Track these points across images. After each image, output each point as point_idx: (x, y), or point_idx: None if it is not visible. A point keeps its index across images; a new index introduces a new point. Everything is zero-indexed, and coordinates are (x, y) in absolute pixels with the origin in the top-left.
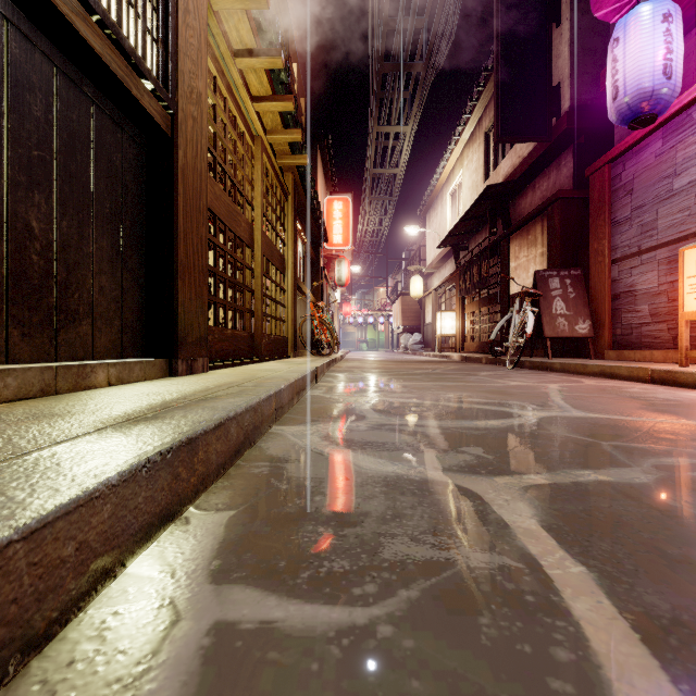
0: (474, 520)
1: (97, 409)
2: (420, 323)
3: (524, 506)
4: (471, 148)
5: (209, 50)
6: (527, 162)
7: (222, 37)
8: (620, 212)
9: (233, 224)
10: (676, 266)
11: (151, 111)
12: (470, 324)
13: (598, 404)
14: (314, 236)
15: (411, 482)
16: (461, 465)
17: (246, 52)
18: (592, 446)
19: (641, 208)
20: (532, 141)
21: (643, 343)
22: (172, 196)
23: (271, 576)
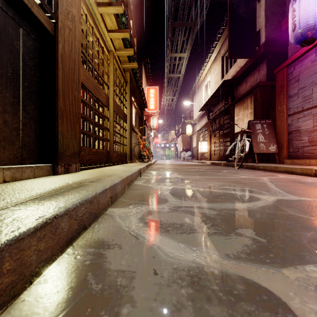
0: None
1: None
2: (190, 147)
3: None
4: (215, 64)
5: None
6: (243, 69)
7: None
8: (292, 91)
9: (97, 94)
10: None
11: (39, 17)
12: (214, 147)
13: (299, 190)
14: (141, 105)
15: (212, 277)
16: (246, 252)
17: (103, 4)
18: None
19: (303, 88)
20: (246, 58)
21: (304, 156)
22: (54, 70)
23: None
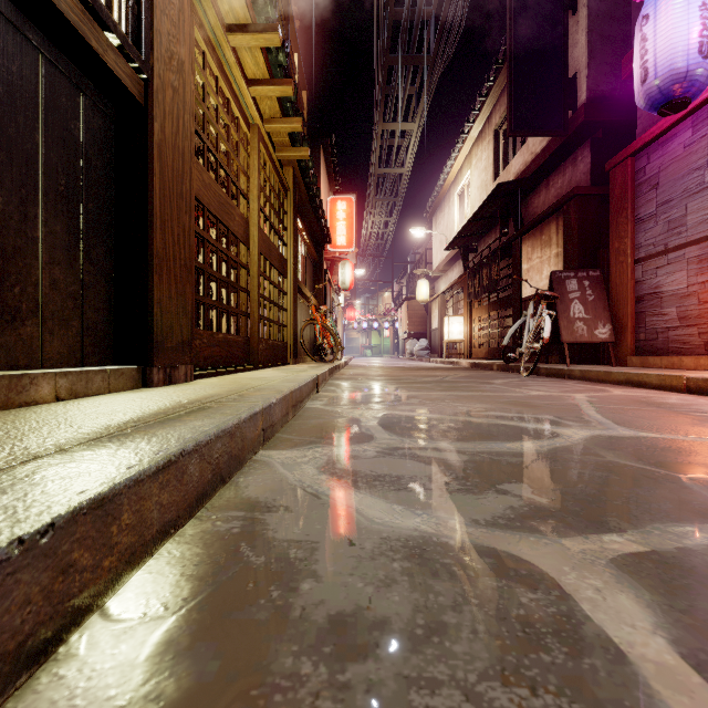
0: (563, 639)
1: None
2: (426, 328)
3: (631, 603)
4: (480, 146)
5: (196, 19)
6: (541, 158)
7: (210, 5)
8: (644, 208)
9: (225, 217)
10: None
11: (118, 72)
12: (479, 329)
13: (642, 418)
14: (317, 237)
15: (445, 549)
16: (509, 517)
17: (239, 27)
18: (670, 481)
19: (667, 203)
20: (547, 135)
21: (670, 348)
22: (146, 176)
23: None
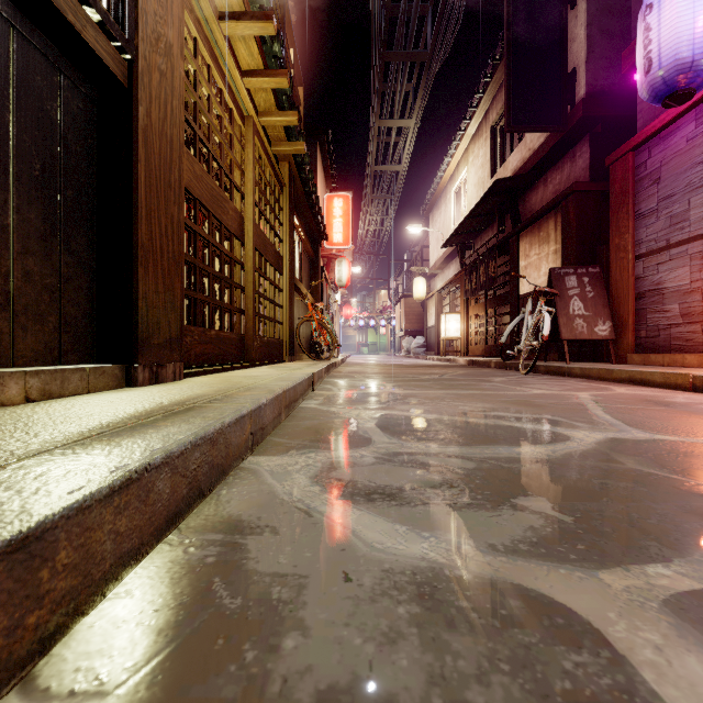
0: None
1: None
2: (423, 326)
3: None
4: (477, 143)
5: (186, 4)
6: (539, 154)
7: None
8: (645, 203)
9: (218, 211)
10: None
11: (98, 50)
12: (475, 327)
13: (654, 419)
14: (313, 234)
15: (460, 587)
16: (531, 540)
17: (233, 15)
18: None
19: (669, 198)
20: (545, 131)
21: (672, 345)
22: (130, 162)
23: None
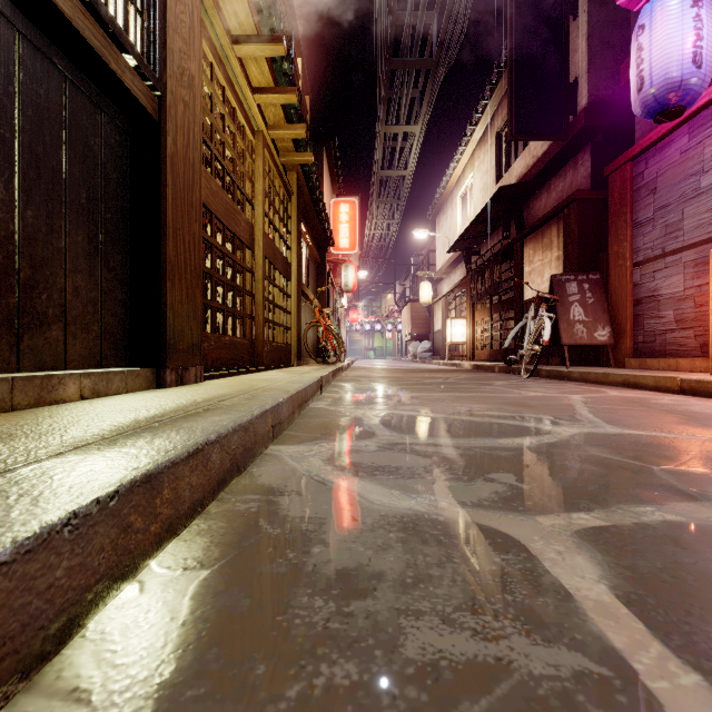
0: (524, 586)
1: (47, 431)
2: (429, 330)
3: (585, 562)
4: (482, 149)
5: (204, 33)
6: (542, 162)
7: (218, 19)
8: (642, 213)
9: (231, 223)
10: (704, 269)
11: (134, 90)
12: (481, 331)
13: (631, 417)
14: (320, 239)
15: (434, 524)
16: (493, 499)
17: (245, 38)
18: (642, 472)
19: (665, 208)
20: (547, 140)
21: (667, 350)
22: (159, 187)
23: (241, 696)
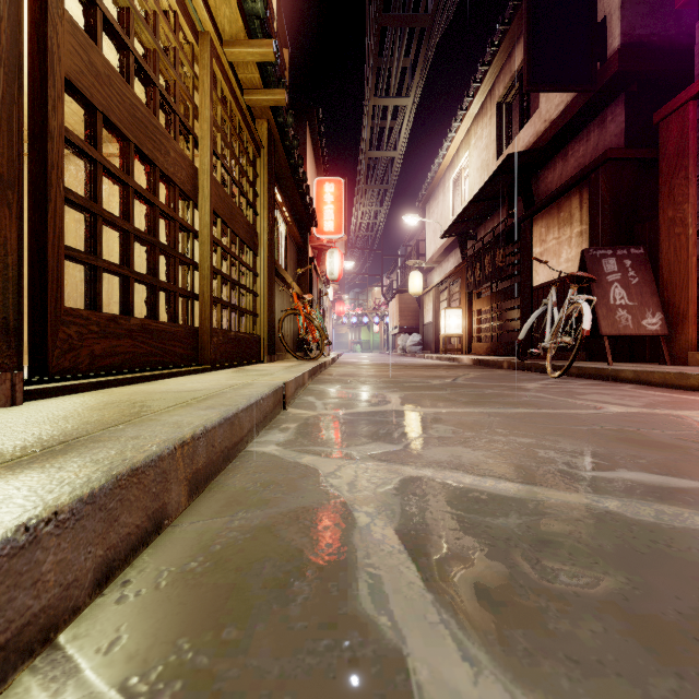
0: None
1: None
2: (418, 323)
3: None
4: (480, 123)
5: None
6: (558, 124)
7: None
8: None
9: (146, 143)
10: None
11: None
12: (478, 323)
13: None
14: (301, 218)
15: None
16: None
17: None
18: None
19: None
20: (571, 91)
21: None
22: None
23: None
